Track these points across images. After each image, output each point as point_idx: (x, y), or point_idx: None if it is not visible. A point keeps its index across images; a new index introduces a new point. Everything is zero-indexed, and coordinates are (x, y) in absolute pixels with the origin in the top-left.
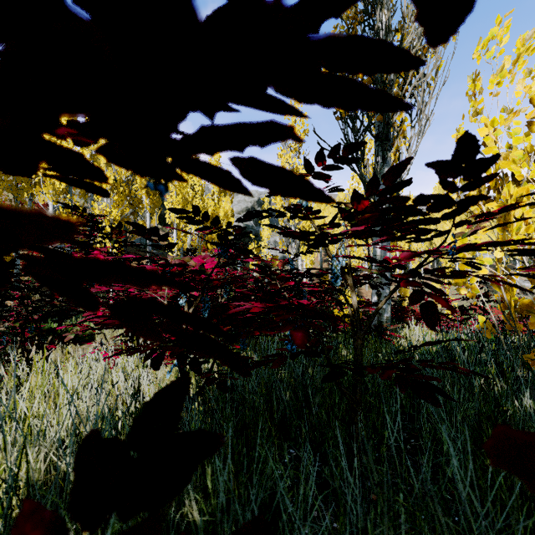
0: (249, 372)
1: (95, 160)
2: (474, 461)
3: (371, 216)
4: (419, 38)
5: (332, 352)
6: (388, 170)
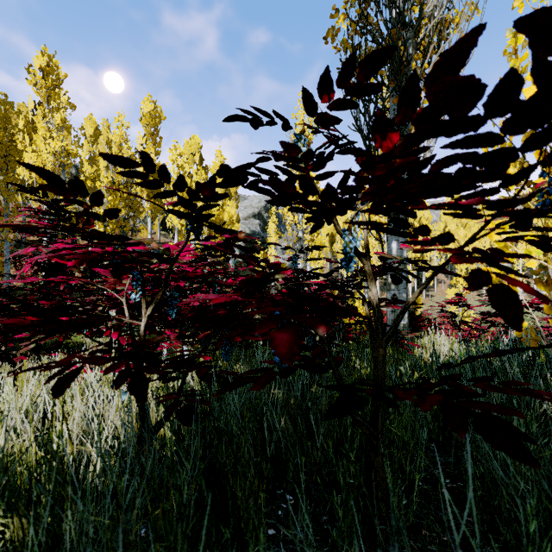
0: (236, 390)
1: (94, 163)
2: (551, 527)
3: (401, 163)
4: (441, 7)
5: (342, 364)
6: (437, 62)
